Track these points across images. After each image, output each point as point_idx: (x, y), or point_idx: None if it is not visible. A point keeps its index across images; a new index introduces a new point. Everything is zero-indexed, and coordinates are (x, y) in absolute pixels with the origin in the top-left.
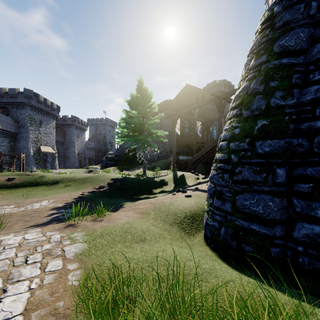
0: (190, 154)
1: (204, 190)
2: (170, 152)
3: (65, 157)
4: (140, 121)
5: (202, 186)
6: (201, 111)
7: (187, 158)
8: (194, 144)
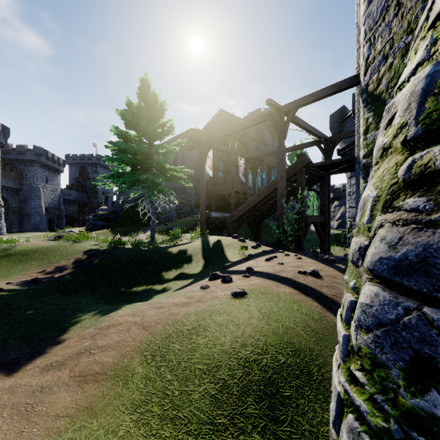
0: (226, 210)
1: (267, 274)
2: (197, 207)
3: (21, 215)
4: (143, 148)
5: (258, 263)
6: (241, 149)
7: (223, 215)
8: (232, 194)
